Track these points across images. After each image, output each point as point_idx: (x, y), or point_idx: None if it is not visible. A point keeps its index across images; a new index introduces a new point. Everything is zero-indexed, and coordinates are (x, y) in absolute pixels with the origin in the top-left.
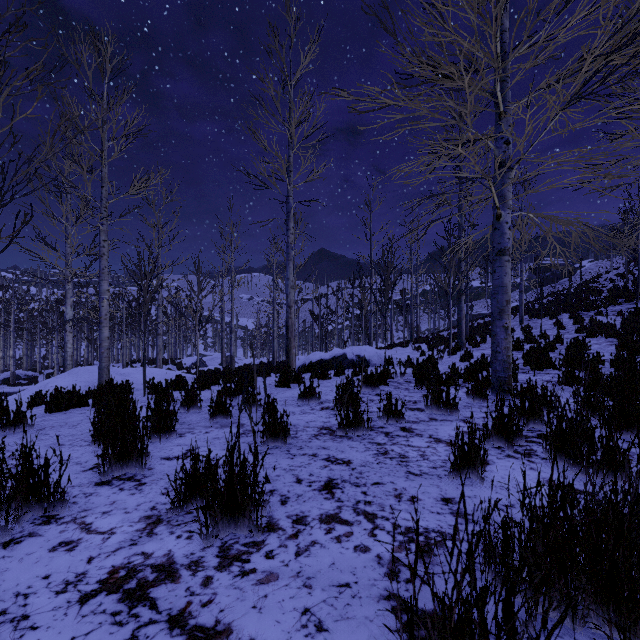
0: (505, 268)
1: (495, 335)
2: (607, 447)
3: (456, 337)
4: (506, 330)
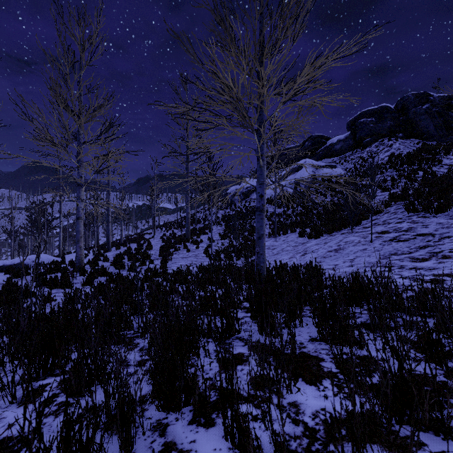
0: (80, 224)
1: (76, 250)
2: (56, 280)
3: (116, 244)
4: (80, 248)
